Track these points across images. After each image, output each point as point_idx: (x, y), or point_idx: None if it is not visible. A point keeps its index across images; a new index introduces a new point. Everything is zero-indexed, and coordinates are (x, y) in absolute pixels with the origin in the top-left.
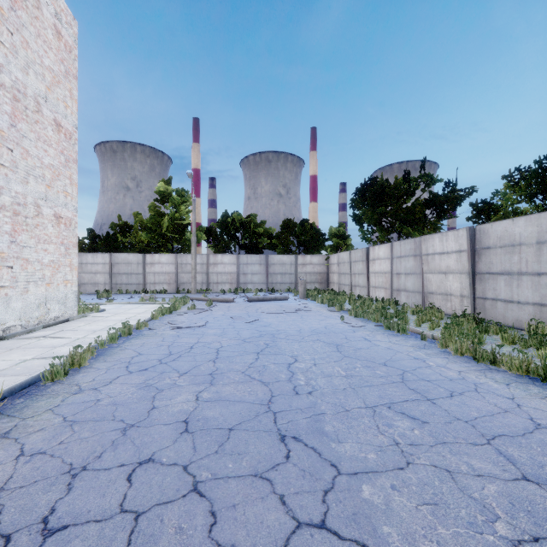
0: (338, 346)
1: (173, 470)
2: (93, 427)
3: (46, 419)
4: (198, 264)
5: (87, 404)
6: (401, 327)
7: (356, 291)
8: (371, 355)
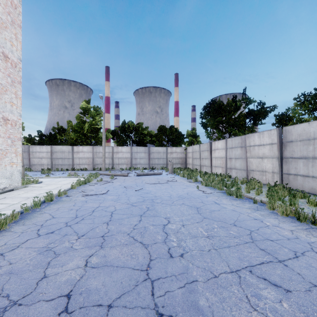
0: (198, 209)
1: None
2: None
3: None
4: (107, 152)
5: None
6: (238, 194)
7: (204, 168)
8: (223, 217)
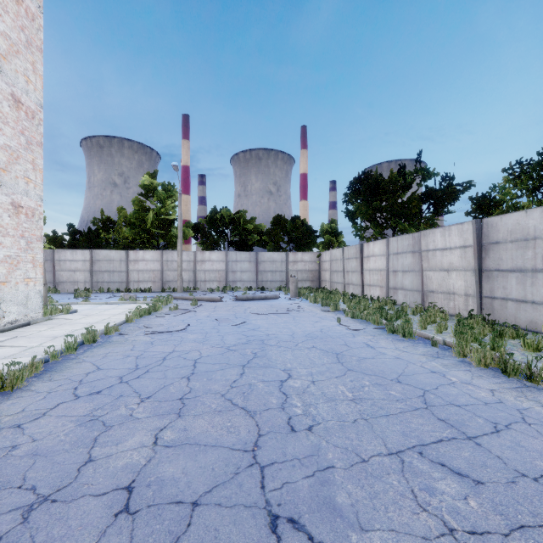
0: (339, 355)
1: None
2: None
3: None
4: (185, 261)
5: None
6: (407, 331)
7: (350, 289)
8: (379, 368)
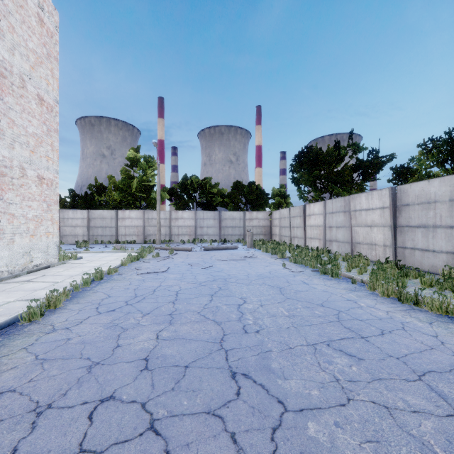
0: (281, 289)
1: (131, 408)
2: (61, 365)
3: (20, 357)
4: (162, 219)
5: (58, 343)
6: (334, 272)
7: (295, 241)
8: (310, 297)
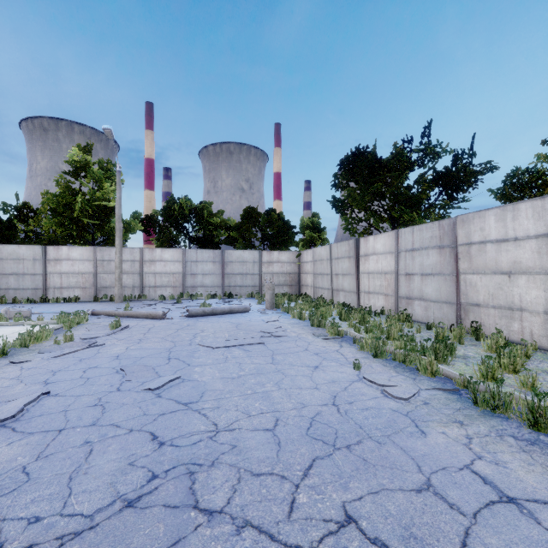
0: None
1: None
2: None
3: None
4: (128, 261)
5: None
6: None
7: (340, 296)
8: None
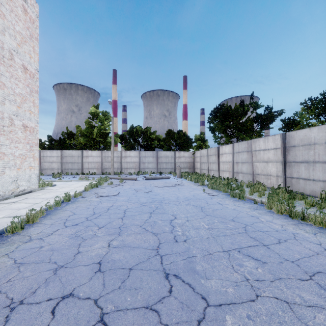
0: (202, 208)
1: (86, 303)
2: (34, 268)
3: (2, 261)
4: (115, 157)
5: (33, 250)
6: (241, 196)
7: (211, 173)
8: (223, 214)
